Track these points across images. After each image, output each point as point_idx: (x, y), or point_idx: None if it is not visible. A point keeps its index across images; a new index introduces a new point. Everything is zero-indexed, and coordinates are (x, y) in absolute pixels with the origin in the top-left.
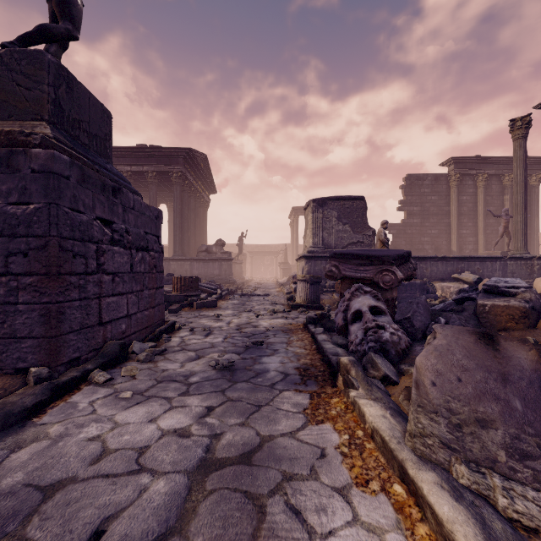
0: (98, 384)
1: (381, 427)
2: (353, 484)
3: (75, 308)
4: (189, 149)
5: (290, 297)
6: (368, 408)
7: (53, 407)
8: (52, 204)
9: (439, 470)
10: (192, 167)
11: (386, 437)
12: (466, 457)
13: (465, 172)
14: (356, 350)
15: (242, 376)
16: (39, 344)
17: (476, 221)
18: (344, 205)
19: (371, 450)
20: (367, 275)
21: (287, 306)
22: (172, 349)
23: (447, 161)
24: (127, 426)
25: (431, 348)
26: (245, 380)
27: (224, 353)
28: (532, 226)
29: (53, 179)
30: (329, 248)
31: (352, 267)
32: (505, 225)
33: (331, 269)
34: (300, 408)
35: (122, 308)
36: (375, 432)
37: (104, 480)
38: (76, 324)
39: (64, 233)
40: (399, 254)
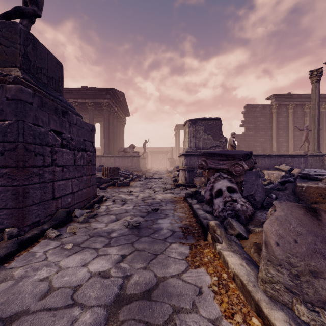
0: (51, 238)
1: (240, 273)
2: (223, 317)
3: (36, 188)
4: (113, 89)
5: (175, 180)
6: (230, 258)
7: (19, 255)
8: (20, 121)
9: (286, 309)
10: (115, 100)
11: (244, 281)
12: (303, 299)
13: (281, 103)
14: (218, 215)
15: (145, 233)
16: (11, 213)
17: (288, 133)
18: (208, 123)
19: (233, 289)
20: (224, 167)
21: (173, 185)
22: (101, 214)
23: (270, 96)
24: (67, 269)
25: (273, 218)
26: (147, 236)
27: (134, 217)
28: (322, 136)
29: (21, 104)
30: (198, 150)
31: (215, 162)
32: (306, 135)
33: (202, 163)
34: (183, 256)
35: (69, 188)
36: (236, 276)
37: (47, 313)
38: (37, 199)
39: (28, 140)
40: (245, 153)
